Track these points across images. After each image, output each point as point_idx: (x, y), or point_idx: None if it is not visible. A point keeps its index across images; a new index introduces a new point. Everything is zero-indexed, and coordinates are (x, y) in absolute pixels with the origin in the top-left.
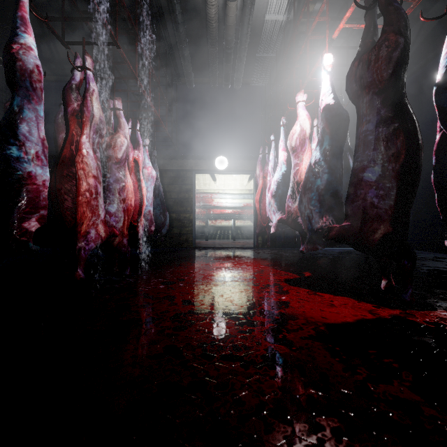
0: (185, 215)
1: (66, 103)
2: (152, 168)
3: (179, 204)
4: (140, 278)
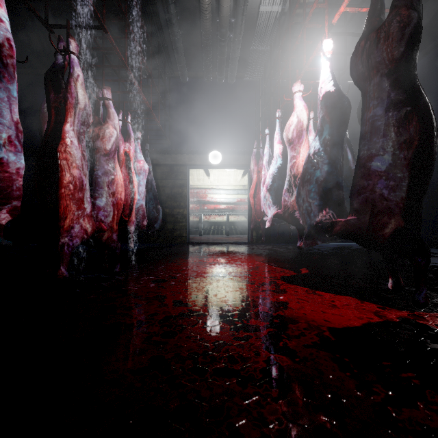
0: (178, 210)
1: (48, 89)
2: (144, 162)
3: (173, 199)
4: (129, 275)
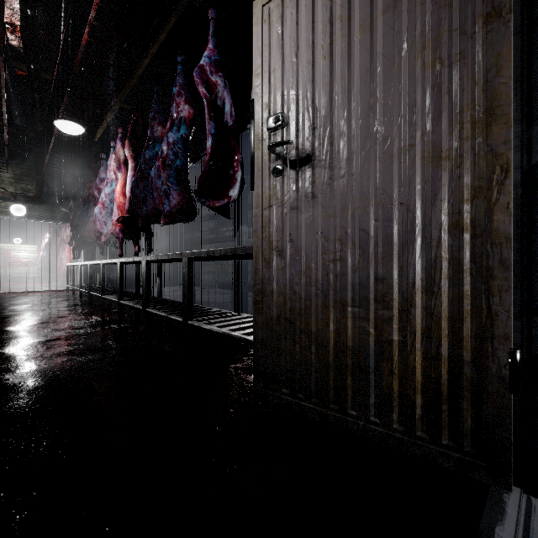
0: None
1: None
2: None
3: None
4: None
